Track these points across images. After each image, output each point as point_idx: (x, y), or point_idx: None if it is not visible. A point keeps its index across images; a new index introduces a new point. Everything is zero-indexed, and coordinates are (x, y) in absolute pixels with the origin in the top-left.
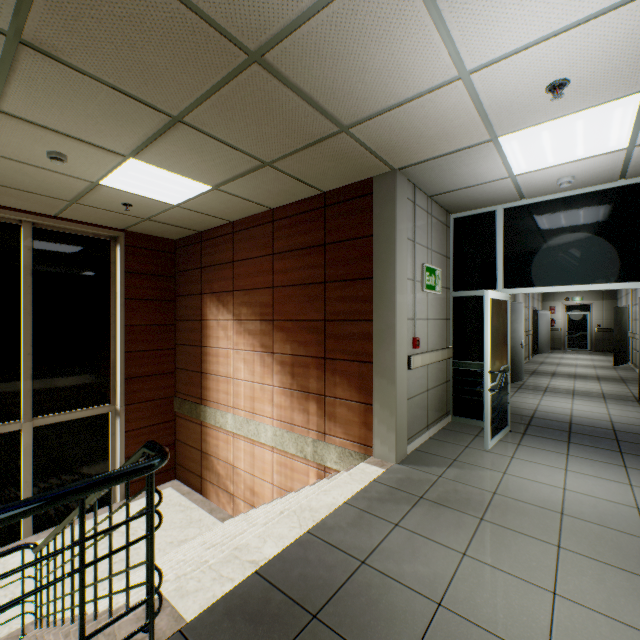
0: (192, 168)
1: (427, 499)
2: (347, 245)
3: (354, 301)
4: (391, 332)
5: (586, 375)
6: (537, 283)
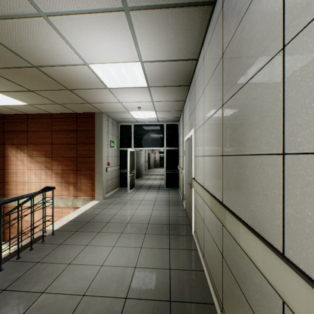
0: (24, 99)
1: (112, 203)
2: (86, 132)
3: (88, 151)
4: (101, 160)
5: (161, 174)
6: (142, 146)
